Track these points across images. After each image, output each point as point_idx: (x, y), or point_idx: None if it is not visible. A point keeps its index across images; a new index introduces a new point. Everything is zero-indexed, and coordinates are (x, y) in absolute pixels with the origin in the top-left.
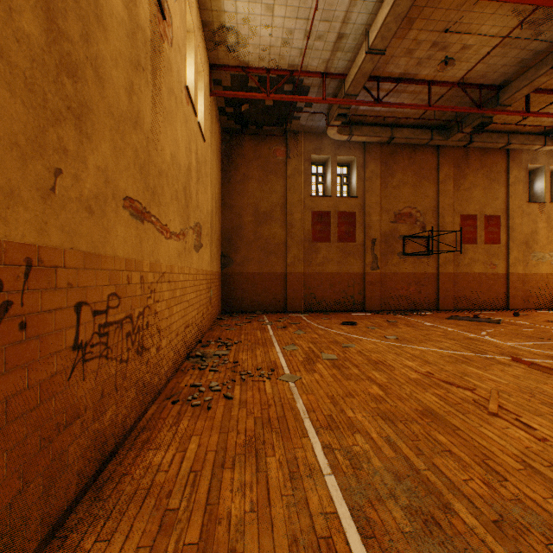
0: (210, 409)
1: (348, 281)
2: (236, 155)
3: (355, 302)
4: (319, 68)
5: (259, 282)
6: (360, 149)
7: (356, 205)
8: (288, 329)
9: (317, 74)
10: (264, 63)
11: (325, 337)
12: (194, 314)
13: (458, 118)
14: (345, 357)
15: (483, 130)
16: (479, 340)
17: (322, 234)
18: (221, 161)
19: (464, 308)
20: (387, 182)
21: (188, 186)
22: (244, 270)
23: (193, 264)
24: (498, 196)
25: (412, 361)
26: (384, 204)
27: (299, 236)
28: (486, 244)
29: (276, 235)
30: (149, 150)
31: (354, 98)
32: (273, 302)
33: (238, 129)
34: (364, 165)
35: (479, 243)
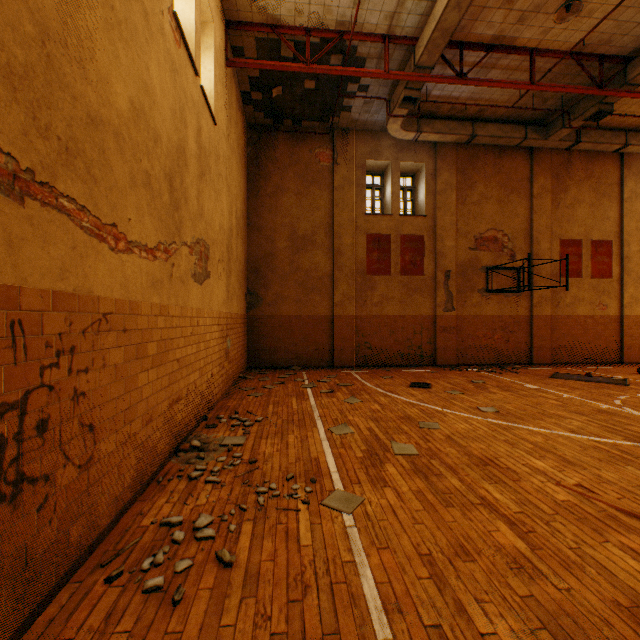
0: (179, 602)
1: (414, 326)
2: (266, 160)
3: (423, 354)
4: (379, 28)
5: (297, 327)
6: (430, 152)
7: (424, 226)
8: (336, 395)
9: (377, 38)
10: (303, 19)
11: (391, 409)
12: (194, 379)
13: (562, 109)
14: (429, 449)
15: (593, 126)
16: (618, 414)
17: (380, 264)
18: (247, 167)
19: (565, 362)
20: (465, 197)
21: (179, 176)
22: (276, 311)
23: (190, 302)
24: (608, 215)
25: (541, 459)
26: (462, 225)
27: (349, 267)
28: (594, 277)
29: (319, 266)
30: (48, 53)
31: (428, 73)
32: (315, 355)
33: (269, 125)
34: (434, 174)
35: (584, 276)
